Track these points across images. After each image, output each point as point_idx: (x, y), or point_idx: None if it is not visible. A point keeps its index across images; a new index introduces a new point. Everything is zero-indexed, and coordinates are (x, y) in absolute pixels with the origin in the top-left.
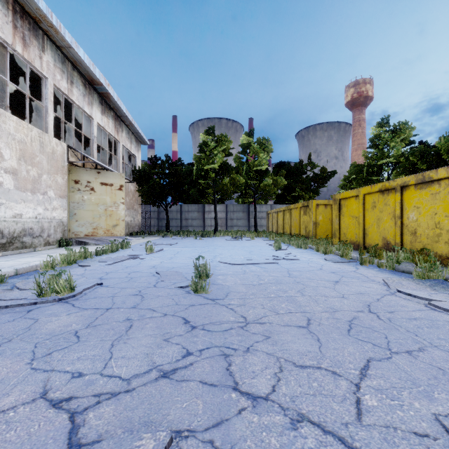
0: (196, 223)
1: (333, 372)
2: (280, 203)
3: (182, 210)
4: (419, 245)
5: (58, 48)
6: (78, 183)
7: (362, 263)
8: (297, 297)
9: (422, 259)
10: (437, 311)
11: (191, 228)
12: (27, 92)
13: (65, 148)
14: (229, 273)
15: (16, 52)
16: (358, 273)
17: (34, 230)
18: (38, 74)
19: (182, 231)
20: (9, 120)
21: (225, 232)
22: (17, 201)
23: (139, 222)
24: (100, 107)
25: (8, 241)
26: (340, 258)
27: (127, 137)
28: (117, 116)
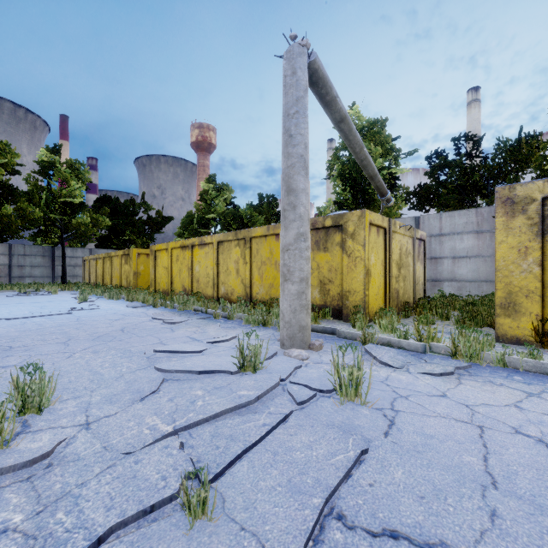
0: None
1: (66, 352)
2: (104, 248)
3: None
4: (201, 290)
5: None
6: None
7: (155, 306)
8: (72, 331)
9: (197, 300)
10: (163, 324)
11: None
12: None
13: None
14: (1, 326)
15: None
16: (143, 313)
17: None
18: None
19: None
20: None
21: (7, 286)
22: None
23: None
24: None
25: None
26: (142, 304)
27: None
28: None
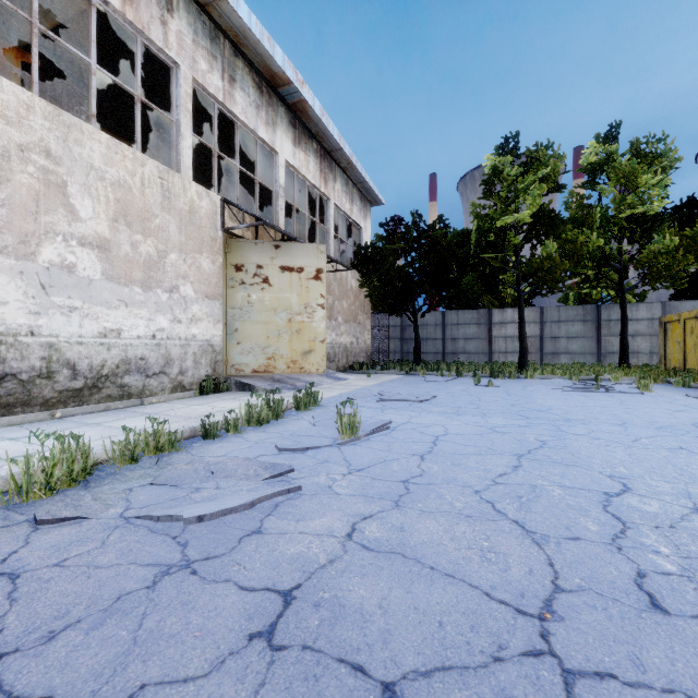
0: (473, 347)
1: None
2: (689, 298)
3: (445, 323)
4: None
5: (204, 12)
6: (241, 270)
7: None
8: None
9: None
10: None
11: (464, 356)
12: (137, 90)
13: (218, 204)
14: None
15: (110, 7)
16: None
17: (148, 361)
18: (163, 59)
19: (445, 363)
20: (91, 139)
21: (545, 367)
22: (111, 304)
23: (368, 344)
24: (291, 132)
25: (89, 385)
26: None
27: (344, 192)
28: (325, 152)
